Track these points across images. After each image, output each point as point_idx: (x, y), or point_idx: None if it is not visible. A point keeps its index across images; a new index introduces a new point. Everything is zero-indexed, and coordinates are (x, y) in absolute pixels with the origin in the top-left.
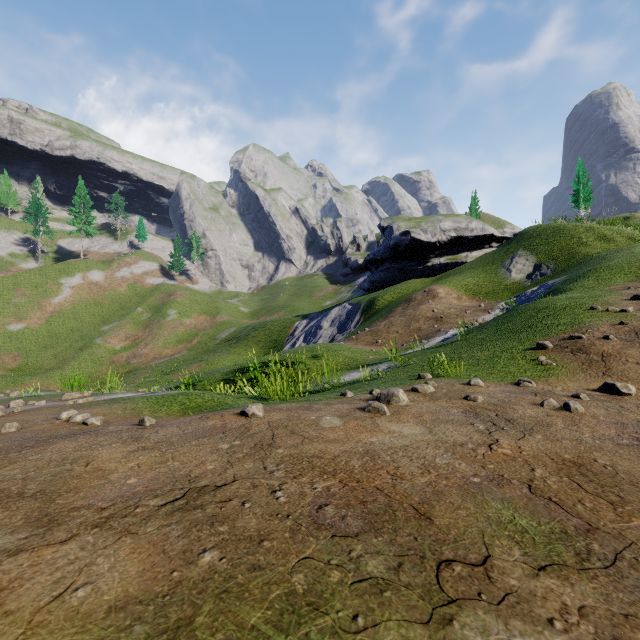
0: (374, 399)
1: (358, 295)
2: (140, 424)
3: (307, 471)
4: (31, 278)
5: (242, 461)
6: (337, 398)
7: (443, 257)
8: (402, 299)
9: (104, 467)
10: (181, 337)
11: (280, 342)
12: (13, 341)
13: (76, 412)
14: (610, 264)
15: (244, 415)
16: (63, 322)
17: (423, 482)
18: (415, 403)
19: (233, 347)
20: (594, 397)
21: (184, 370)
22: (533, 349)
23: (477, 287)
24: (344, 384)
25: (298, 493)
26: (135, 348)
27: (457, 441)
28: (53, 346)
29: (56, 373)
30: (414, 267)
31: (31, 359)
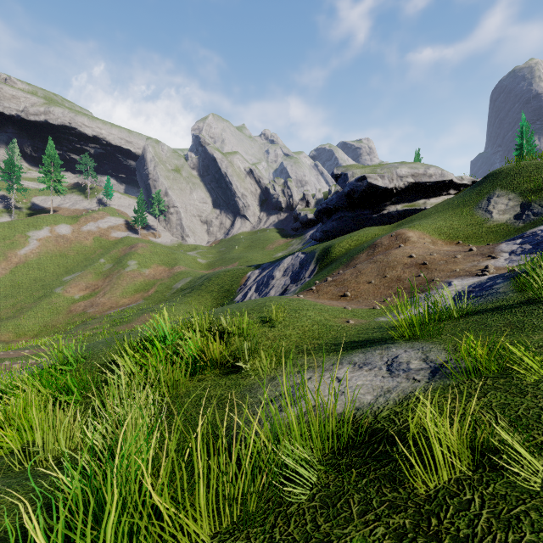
0: None
1: (310, 245)
2: None
3: None
4: None
5: None
6: None
7: (399, 204)
8: (363, 245)
9: None
10: (139, 287)
11: (232, 292)
12: None
13: None
14: None
15: None
16: (27, 272)
17: None
18: None
19: (186, 297)
20: None
21: (133, 321)
22: None
23: (452, 230)
24: (346, 441)
25: None
26: (93, 297)
27: None
28: (14, 295)
29: (10, 322)
30: (369, 215)
31: None
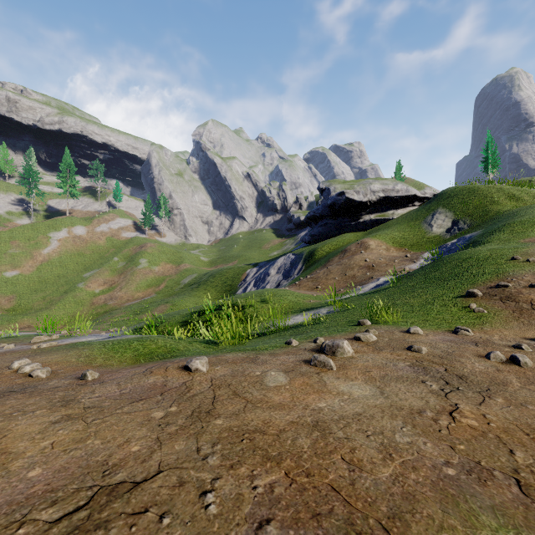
0: (319, 349)
1: (300, 247)
2: (82, 378)
3: (247, 456)
4: (24, 232)
5: (173, 438)
6: (282, 347)
7: (373, 214)
8: (338, 250)
9: (11, 448)
10: (151, 282)
11: (234, 287)
12: (8, 286)
13: (29, 361)
14: (522, 219)
15: (188, 370)
16: (51, 269)
17: (387, 476)
18: (360, 354)
19: (194, 291)
20: None
21: (152, 310)
22: (463, 297)
23: (403, 240)
24: (289, 327)
25: (233, 497)
26: (112, 291)
27: (413, 407)
28: (42, 290)
29: (44, 313)
30: (348, 223)
31: (23, 301)
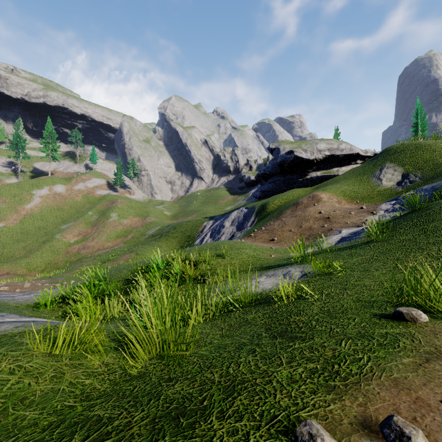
0: None
1: (252, 202)
2: None
3: None
4: (11, 190)
5: None
6: None
7: (319, 171)
8: (290, 203)
9: None
10: (119, 233)
11: (192, 237)
12: None
13: None
14: None
15: None
16: (33, 222)
17: None
18: None
19: (157, 241)
20: None
21: (118, 259)
22: None
23: (353, 193)
24: (255, 299)
25: None
26: (85, 241)
27: None
28: (24, 240)
29: (23, 261)
30: (296, 179)
31: (6, 250)
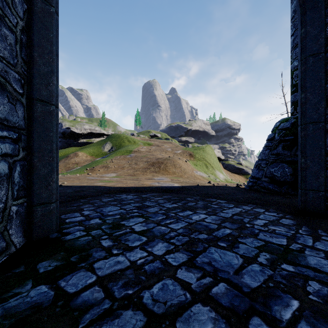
0: None
1: None
2: None
3: None
4: None
5: None
6: None
7: (85, 139)
8: (65, 156)
9: None
10: None
11: None
12: None
13: None
14: (120, 150)
15: None
16: None
17: None
18: None
19: None
20: (84, 175)
21: None
22: (85, 170)
23: (93, 153)
24: None
25: None
26: None
27: None
28: None
29: None
30: (73, 142)
31: None
